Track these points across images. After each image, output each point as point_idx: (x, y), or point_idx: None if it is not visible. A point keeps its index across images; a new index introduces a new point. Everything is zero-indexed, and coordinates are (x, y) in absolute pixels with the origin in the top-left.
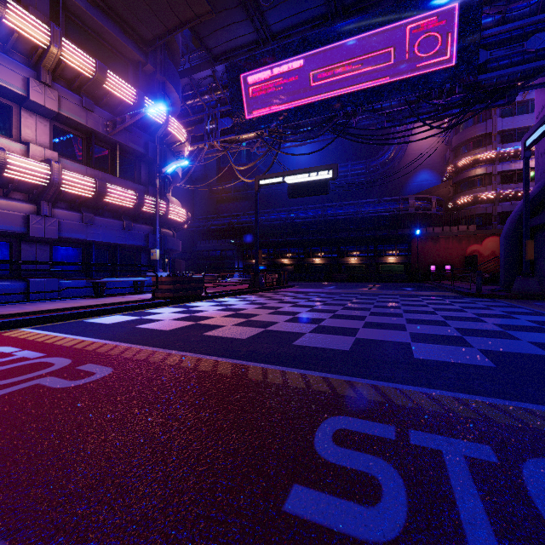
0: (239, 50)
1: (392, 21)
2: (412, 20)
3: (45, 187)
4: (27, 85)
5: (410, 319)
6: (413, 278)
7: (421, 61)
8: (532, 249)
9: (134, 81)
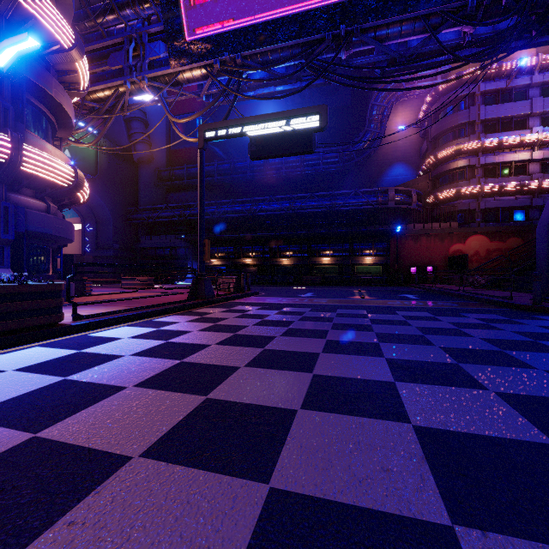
0: None
1: None
2: None
3: None
4: None
5: None
6: (392, 280)
7: None
8: None
9: None
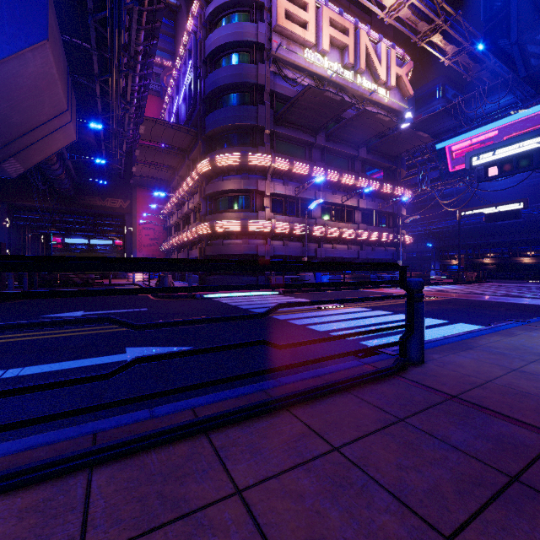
0: (446, 132)
1: None
2: None
3: (365, 240)
4: (358, 202)
5: None
6: None
7: None
8: None
9: (386, 177)
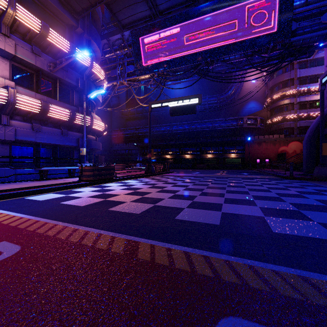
0: (139, 21)
1: (237, 3)
2: (249, 2)
3: (4, 105)
4: None
5: (255, 196)
6: (246, 166)
7: (255, 29)
8: (326, 149)
9: (69, 38)
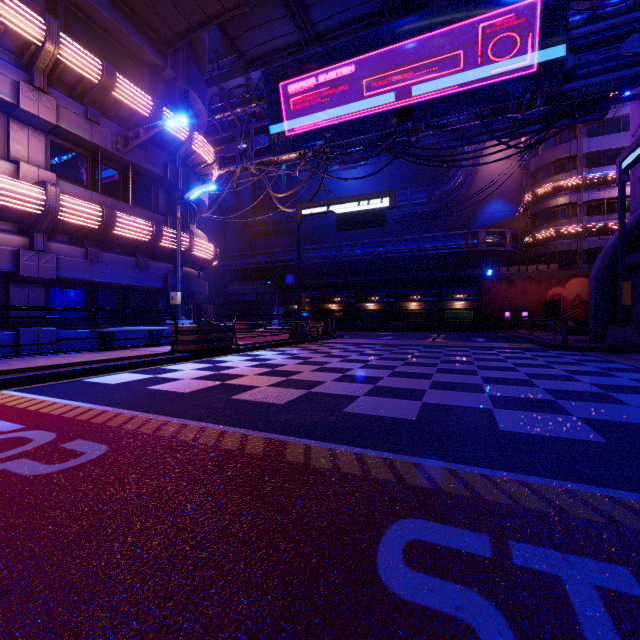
0: (278, 54)
1: (462, 19)
2: (485, 17)
3: (39, 216)
4: (17, 90)
5: (488, 378)
6: (484, 326)
7: (496, 67)
8: (629, 293)
9: (150, 89)
